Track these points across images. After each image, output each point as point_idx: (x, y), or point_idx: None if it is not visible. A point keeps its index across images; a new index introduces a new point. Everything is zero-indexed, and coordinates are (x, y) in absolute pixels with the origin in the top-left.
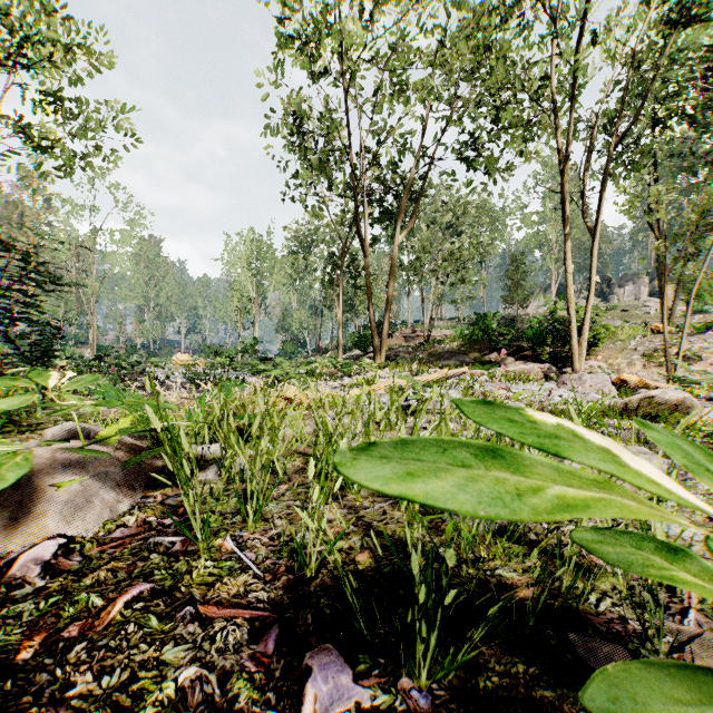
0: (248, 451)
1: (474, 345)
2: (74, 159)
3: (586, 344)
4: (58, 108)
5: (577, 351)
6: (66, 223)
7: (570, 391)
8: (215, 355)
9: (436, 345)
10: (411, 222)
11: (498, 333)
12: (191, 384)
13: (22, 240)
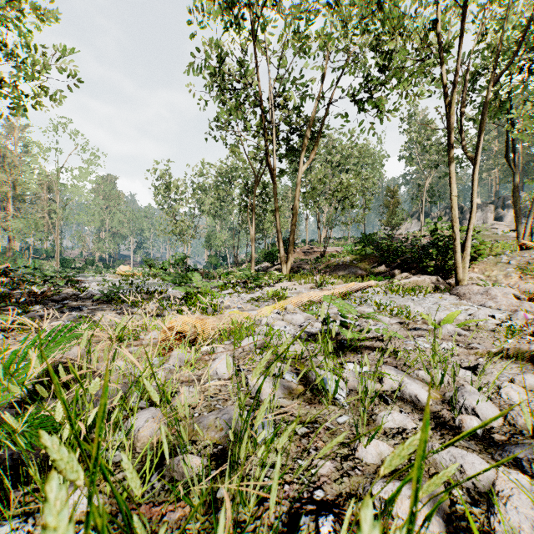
0: (8, 533)
1: (364, 259)
2: (22, 99)
3: (469, 259)
4: (9, 55)
5: (461, 264)
6: (35, 161)
7: (482, 306)
8: (150, 267)
9: (332, 259)
10: (313, 154)
11: (387, 249)
12: (104, 298)
13: (2, 175)
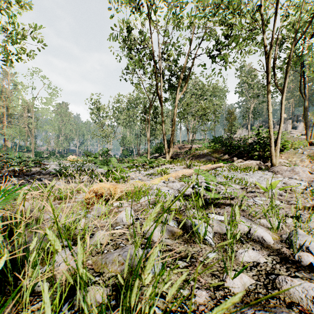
0: None
1: (215, 151)
2: (10, 54)
3: (279, 150)
4: (2, 28)
5: (274, 154)
6: (19, 94)
7: (290, 178)
8: (87, 156)
9: (196, 151)
10: (184, 88)
11: (229, 145)
12: (57, 174)
13: (0, 102)
